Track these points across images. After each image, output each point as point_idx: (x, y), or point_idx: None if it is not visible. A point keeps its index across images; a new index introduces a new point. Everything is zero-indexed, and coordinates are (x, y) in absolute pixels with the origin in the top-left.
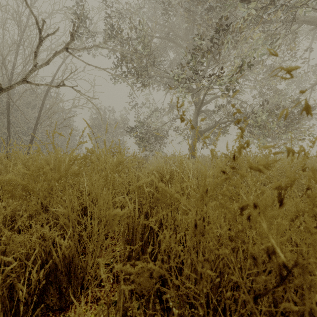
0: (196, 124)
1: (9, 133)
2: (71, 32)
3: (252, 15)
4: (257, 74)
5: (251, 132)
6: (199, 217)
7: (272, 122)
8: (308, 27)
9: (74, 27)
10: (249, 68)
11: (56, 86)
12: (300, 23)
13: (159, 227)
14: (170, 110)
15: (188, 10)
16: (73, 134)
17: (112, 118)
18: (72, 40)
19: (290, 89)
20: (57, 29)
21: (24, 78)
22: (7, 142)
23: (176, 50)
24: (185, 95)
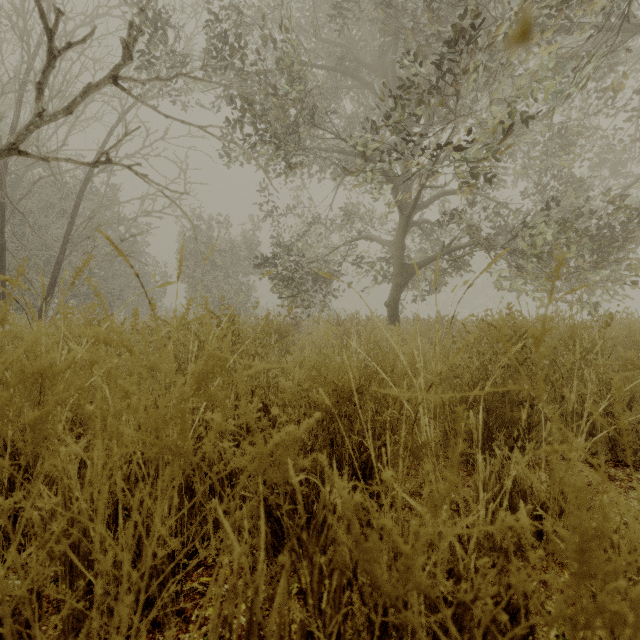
0: (403, 251)
1: (4, 271)
2: (125, 40)
3: (533, 7)
4: (532, 143)
5: (521, 268)
6: (492, 592)
7: (567, 246)
8: (638, 47)
9: (132, 29)
10: (526, 125)
11: (91, 163)
12: (630, 31)
13: (344, 618)
14: (346, 221)
15: (387, 4)
16: (144, 272)
17: (225, 239)
18: (126, 59)
19: (598, 177)
20: (92, 33)
21: (12, 143)
22: None
23: (358, 96)
24: (380, 188)
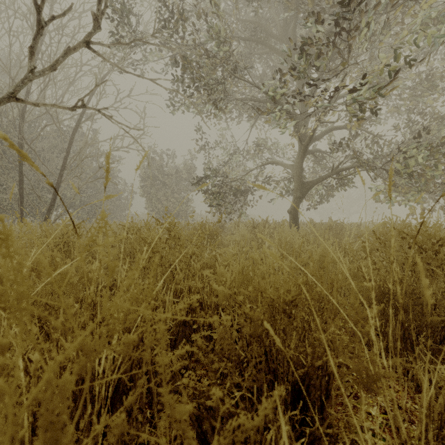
0: (301, 172)
1: (22, 190)
2: (95, 14)
3: None
4: (403, 88)
5: (395, 183)
6: None
7: (435, 166)
8: None
9: (100, 5)
10: (409, 67)
11: (70, 108)
12: None
13: None
14: (258, 151)
15: None
16: (118, 190)
17: (172, 166)
18: (96, 28)
19: None
20: (70, 8)
21: (11, 93)
22: (19, 202)
23: (267, 59)
24: (286, 124)
